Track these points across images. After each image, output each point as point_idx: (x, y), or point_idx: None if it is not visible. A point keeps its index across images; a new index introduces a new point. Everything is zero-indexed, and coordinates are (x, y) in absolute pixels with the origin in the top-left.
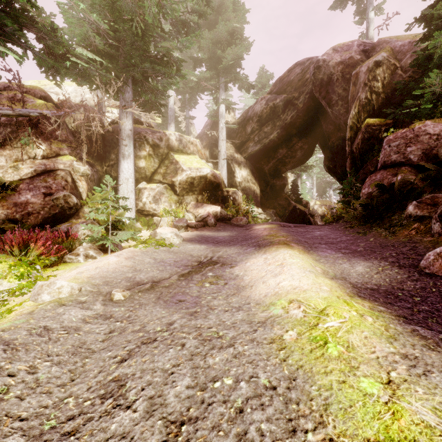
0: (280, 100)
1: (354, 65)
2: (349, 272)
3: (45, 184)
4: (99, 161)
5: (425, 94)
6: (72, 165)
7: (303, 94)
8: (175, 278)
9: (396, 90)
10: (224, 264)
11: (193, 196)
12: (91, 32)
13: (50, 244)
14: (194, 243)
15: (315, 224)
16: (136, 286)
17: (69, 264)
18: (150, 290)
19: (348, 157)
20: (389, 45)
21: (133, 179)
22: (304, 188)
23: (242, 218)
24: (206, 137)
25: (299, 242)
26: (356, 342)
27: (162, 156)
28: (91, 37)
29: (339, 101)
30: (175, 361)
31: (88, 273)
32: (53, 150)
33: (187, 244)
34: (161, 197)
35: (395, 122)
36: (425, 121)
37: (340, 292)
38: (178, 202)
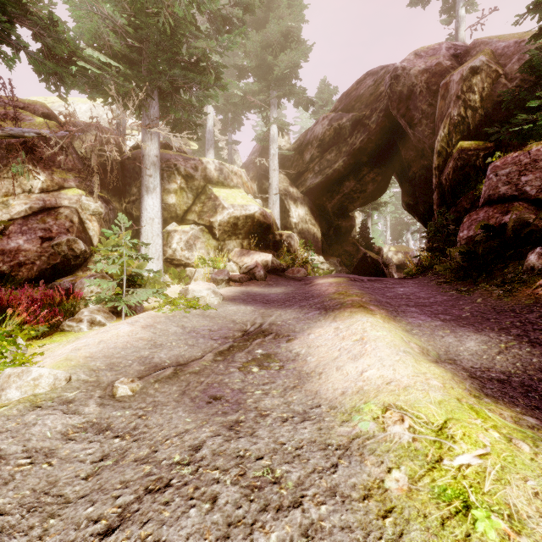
0: (346, 119)
1: (443, 74)
2: (458, 350)
3: (43, 225)
4: (116, 196)
5: None
6: (79, 201)
7: (376, 111)
8: (210, 358)
9: (499, 103)
10: (279, 336)
11: (236, 241)
12: (104, 28)
13: (40, 307)
14: (237, 303)
15: (390, 275)
16: (152, 373)
17: (67, 334)
18: (173, 378)
19: (435, 190)
20: (489, 47)
21: (160, 219)
22: (375, 230)
23: (299, 269)
24: (253, 167)
25: (379, 304)
26: (522, 506)
27: (198, 190)
28: (104, 34)
29: (423, 119)
30: (198, 541)
31: (86, 351)
32: (55, 181)
33: (228, 304)
34: (196, 243)
35: (497, 145)
36: None
37: (458, 390)
38: (218, 248)
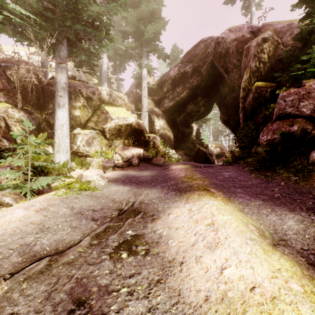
0: (188, 67)
1: (245, 42)
2: (283, 229)
3: None
4: (38, 109)
5: (312, 59)
6: (6, 111)
7: (206, 63)
8: (86, 243)
9: (279, 60)
10: (146, 215)
11: (120, 140)
12: None
13: None
14: (118, 184)
15: (213, 161)
16: (25, 267)
17: None
18: (45, 272)
19: (241, 111)
20: (272, 27)
21: (68, 125)
22: (204, 134)
23: (160, 158)
24: (132, 94)
25: (216, 186)
26: None
27: (95, 107)
28: None
29: (234, 69)
30: None
31: None
32: None
33: (112, 185)
34: (94, 141)
35: (278, 85)
36: (314, 81)
37: None
38: (108, 145)
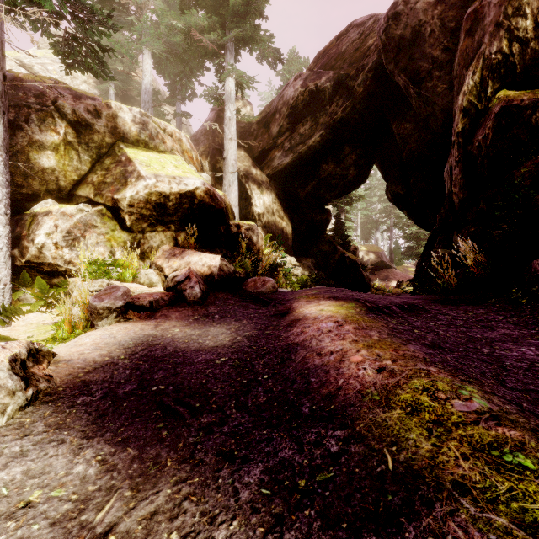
0: (326, 79)
1: (465, 4)
2: None
3: None
4: None
5: None
6: None
7: (364, 70)
8: None
9: None
10: None
11: (166, 233)
12: None
13: None
14: (71, 418)
15: (367, 278)
16: None
17: None
18: None
19: (456, 166)
20: None
21: None
22: (348, 228)
23: (265, 280)
24: (204, 139)
25: None
26: None
27: (100, 149)
28: None
29: (434, 70)
30: None
31: None
32: None
33: (25, 434)
34: (88, 234)
35: None
36: None
37: None
38: (131, 244)
